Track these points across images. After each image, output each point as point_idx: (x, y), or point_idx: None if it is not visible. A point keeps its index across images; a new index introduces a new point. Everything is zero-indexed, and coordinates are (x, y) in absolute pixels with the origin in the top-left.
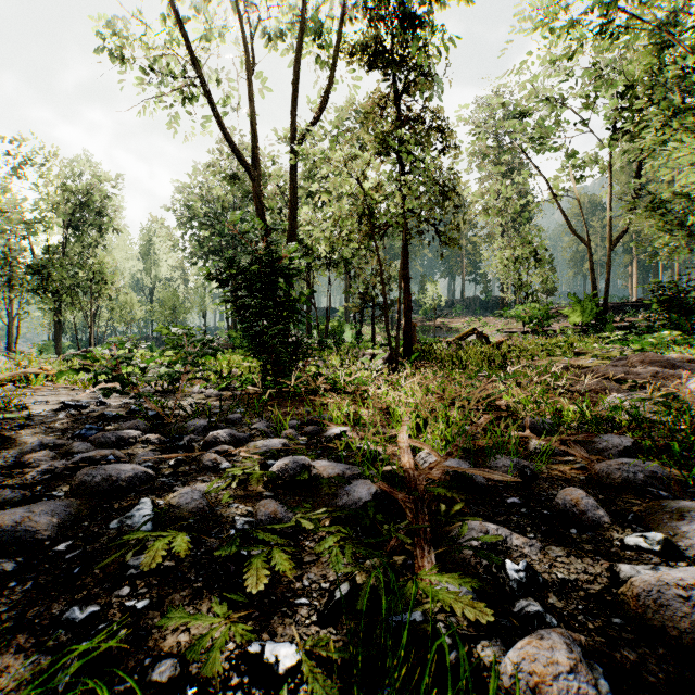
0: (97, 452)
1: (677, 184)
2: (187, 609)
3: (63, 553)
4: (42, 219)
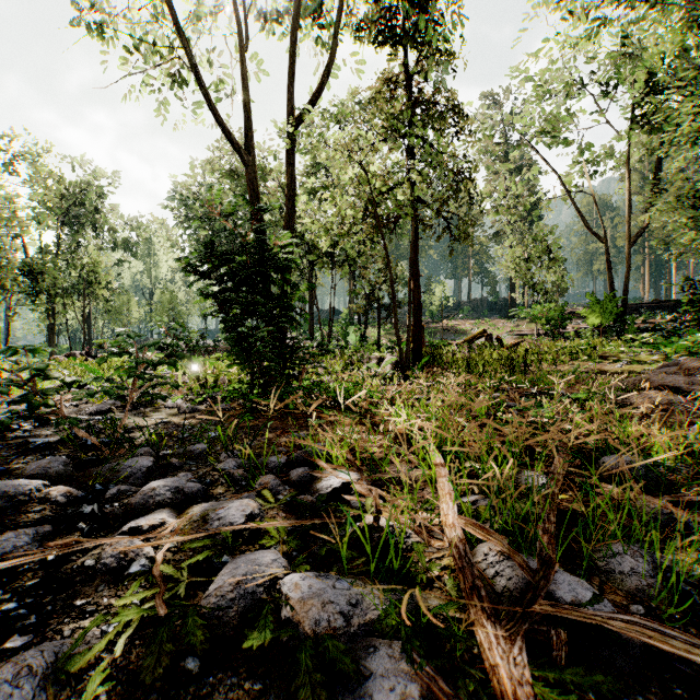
0: None
1: None
2: None
3: None
4: (34, 217)
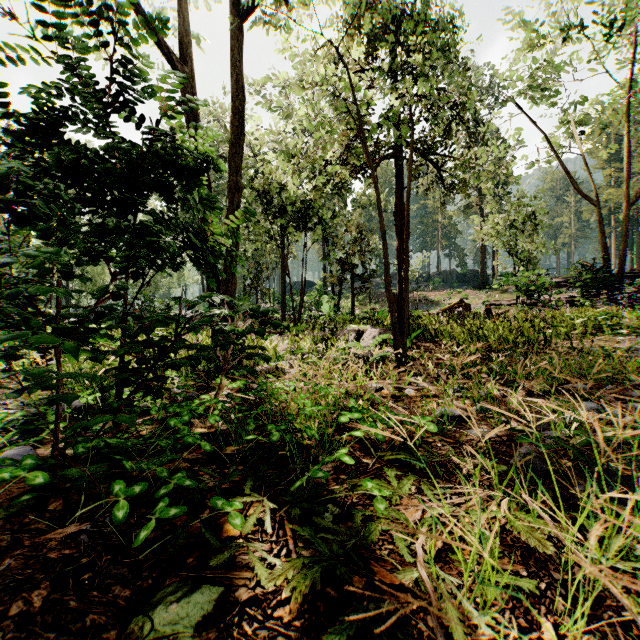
0: None
1: None
2: None
3: None
4: None
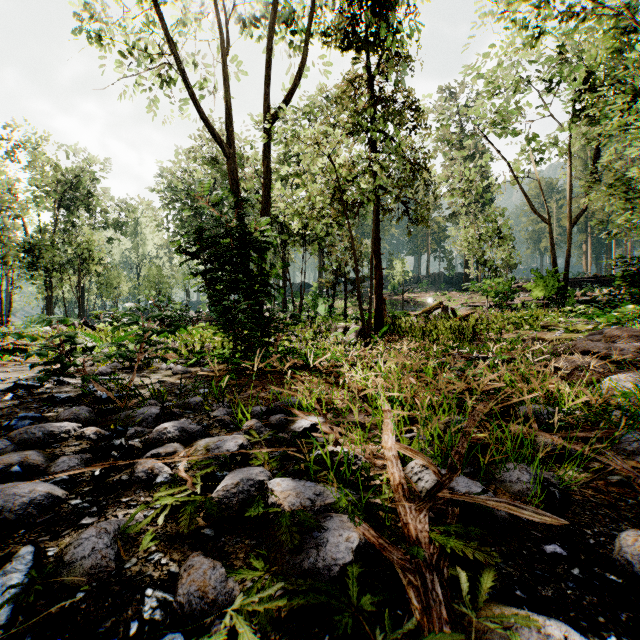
0: (0, 460)
1: None
2: None
3: None
4: (34, 200)
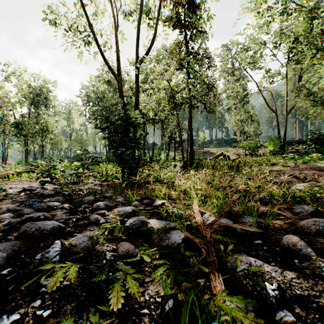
0: (35, 214)
1: (320, 83)
2: (74, 316)
3: (6, 276)
4: (19, 101)
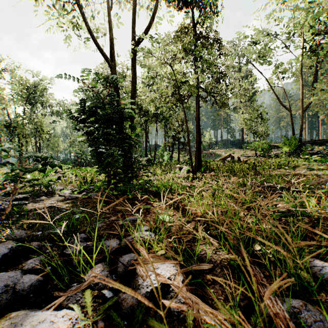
0: None
1: None
2: None
3: None
4: (12, 99)
